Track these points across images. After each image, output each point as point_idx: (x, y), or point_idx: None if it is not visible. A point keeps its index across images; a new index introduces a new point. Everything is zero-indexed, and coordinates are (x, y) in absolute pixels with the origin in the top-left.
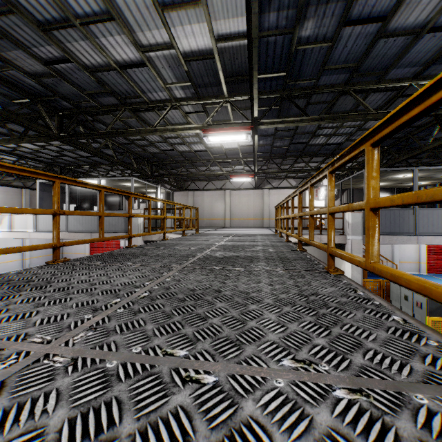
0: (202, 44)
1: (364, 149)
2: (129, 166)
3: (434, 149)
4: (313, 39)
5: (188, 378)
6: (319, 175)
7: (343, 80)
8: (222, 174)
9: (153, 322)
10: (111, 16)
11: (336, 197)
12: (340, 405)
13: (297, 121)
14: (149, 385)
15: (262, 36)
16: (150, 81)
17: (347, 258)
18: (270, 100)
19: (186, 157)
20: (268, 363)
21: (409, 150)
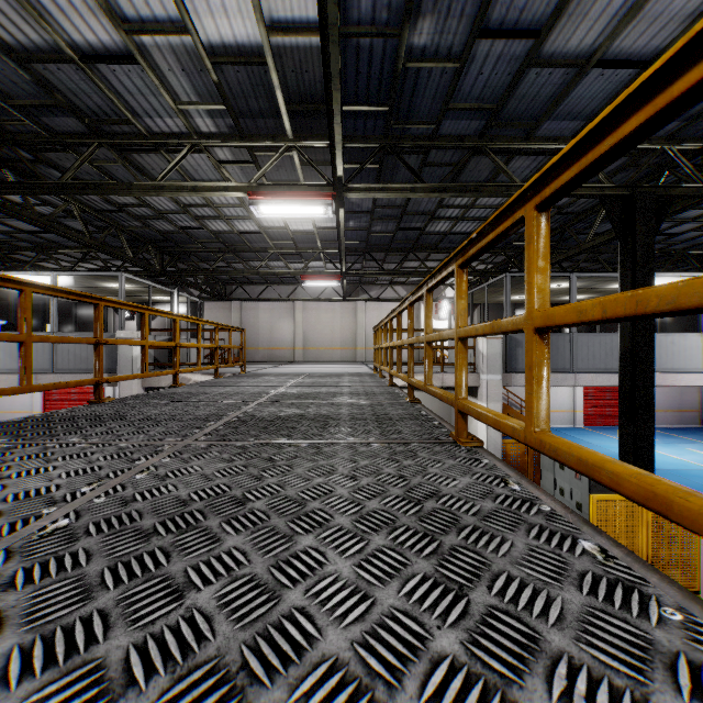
0: (243, 34)
1: (522, 217)
2: (117, 253)
3: (594, 249)
4: (432, 52)
5: None
6: (441, 271)
7: (476, 130)
8: (287, 273)
9: (27, 624)
10: None
11: None
12: None
13: (407, 190)
14: None
15: (349, 34)
16: (148, 95)
17: (491, 421)
18: (364, 153)
19: (226, 243)
20: None
21: (564, 249)
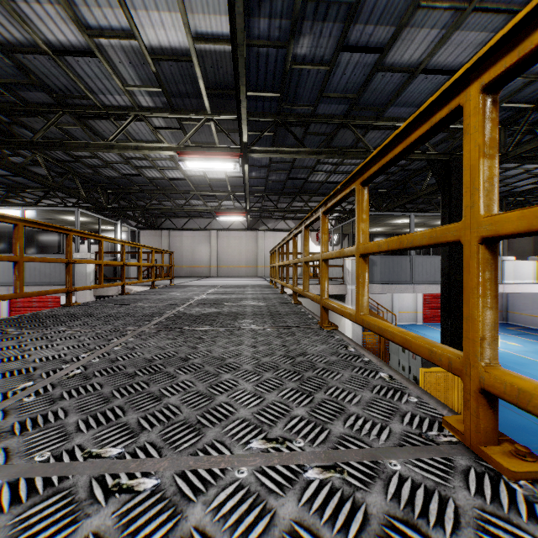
0: (176, 41)
1: (354, 188)
2: (73, 193)
3: (429, 195)
4: (310, 59)
5: (116, 487)
6: (313, 215)
7: (342, 111)
8: (205, 210)
9: (80, 412)
10: None
11: (338, 243)
12: (310, 488)
13: (293, 153)
14: (50, 509)
15: (252, 44)
16: (103, 79)
17: (339, 311)
18: (263, 124)
19: (158, 186)
20: (232, 449)
21: (407, 195)
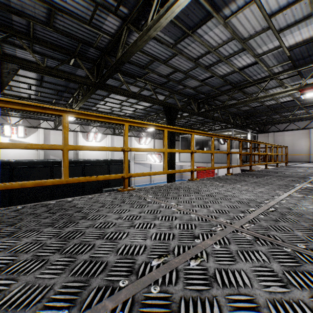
0: (306, 36)
1: None
2: (228, 122)
3: None
4: None
5: None
6: None
7: None
8: (308, 116)
9: None
10: (244, 49)
11: None
12: None
13: None
14: None
15: None
16: (257, 70)
17: None
18: None
19: (271, 108)
20: None
21: None
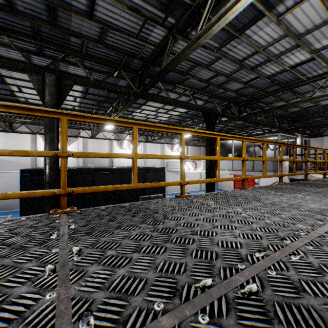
0: None
1: None
2: (273, 125)
3: None
4: None
5: None
6: None
7: None
8: None
9: None
10: (298, 45)
11: None
12: None
13: None
14: None
15: None
16: (312, 67)
17: None
18: None
19: (327, 108)
20: None
21: None
